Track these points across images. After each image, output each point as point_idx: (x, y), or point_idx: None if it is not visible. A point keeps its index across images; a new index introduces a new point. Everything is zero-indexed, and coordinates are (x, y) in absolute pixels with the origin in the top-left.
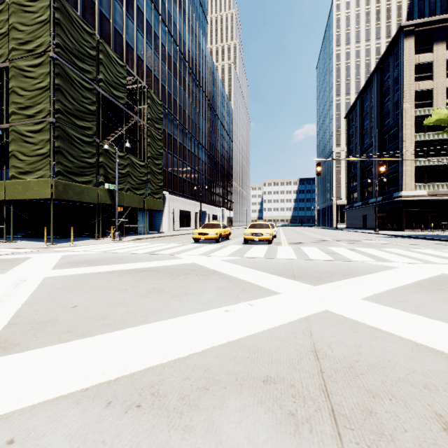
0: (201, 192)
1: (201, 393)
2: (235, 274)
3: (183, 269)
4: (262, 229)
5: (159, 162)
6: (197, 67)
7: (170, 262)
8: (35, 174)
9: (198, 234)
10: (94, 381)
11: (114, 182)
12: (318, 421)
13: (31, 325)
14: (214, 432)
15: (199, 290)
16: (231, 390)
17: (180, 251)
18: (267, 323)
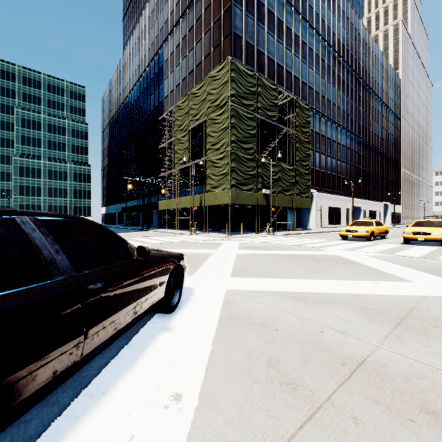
0: (354, 186)
1: (325, 303)
2: (373, 265)
3: (326, 258)
4: (430, 228)
5: (307, 163)
6: (349, 51)
7: (315, 253)
8: (220, 188)
9: (345, 232)
10: (276, 290)
11: (268, 187)
12: (386, 322)
13: (242, 271)
14: (328, 311)
15: (335, 270)
16: (341, 306)
17: (325, 246)
18: (383, 292)
